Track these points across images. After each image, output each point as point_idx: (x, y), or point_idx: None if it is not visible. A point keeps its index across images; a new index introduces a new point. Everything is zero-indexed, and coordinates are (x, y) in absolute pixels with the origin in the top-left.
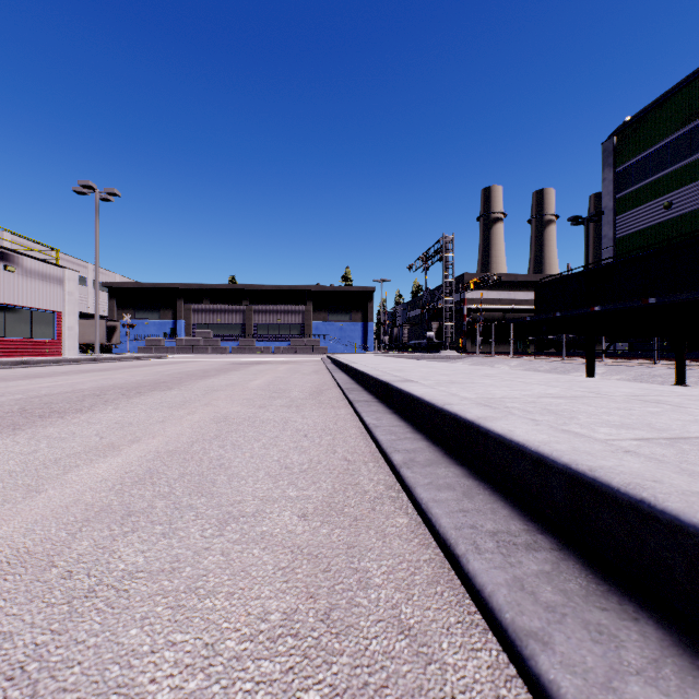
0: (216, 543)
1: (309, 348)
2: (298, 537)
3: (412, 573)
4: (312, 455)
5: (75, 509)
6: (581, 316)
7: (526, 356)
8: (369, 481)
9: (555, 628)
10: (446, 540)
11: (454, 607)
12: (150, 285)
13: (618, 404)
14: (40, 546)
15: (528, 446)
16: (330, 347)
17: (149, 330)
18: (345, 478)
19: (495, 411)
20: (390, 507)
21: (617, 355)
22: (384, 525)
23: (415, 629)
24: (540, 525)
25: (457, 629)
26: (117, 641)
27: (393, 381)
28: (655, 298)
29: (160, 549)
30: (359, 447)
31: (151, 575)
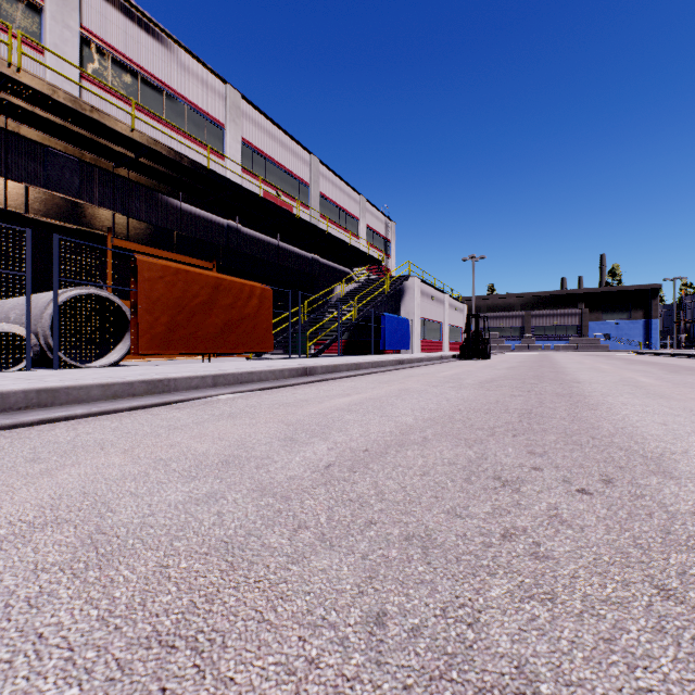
0: None
1: (589, 346)
2: None
3: None
4: None
5: None
6: None
7: None
8: None
9: None
10: None
11: None
12: None
13: None
14: None
15: None
16: (610, 345)
17: None
18: None
19: None
20: None
21: None
22: None
23: None
24: None
25: None
26: None
27: None
28: None
29: None
30: None
31: None
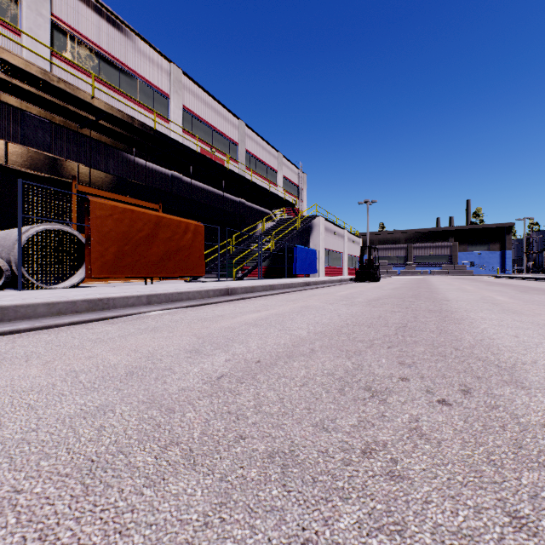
0: None
1: (458, 272)
2: None
3: None
4: None
5: None
6: None
7: None
8: None
9: None
10: None
11: None
12: None
13: None
14: None
15: None
16: (474, 271)
17: None
18: None
19: None
20: None
21: None
22: None
23: None
24: None
25: None
26: None
27: None
28: None
29: None
30: None
31: None
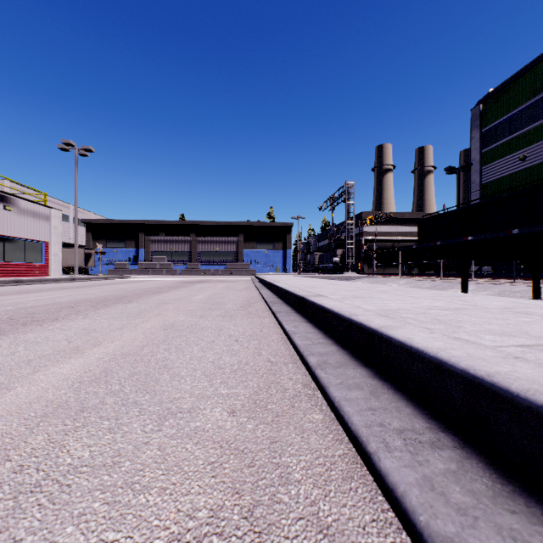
0: (155, 438)
1: (241, 270)
2: (227, 433)
3: (328, 469)
4: (241, 357)
5: (37, 405)
6: (457, 244)
7: (412, 276)
8: (289, 380)
9: (469, 533)
10: (357, 437)
11: (368, 504)
12: (118, 221)
13: (495, 315)
14: (0, 440)
15: (427, 352)
16: (257, 270)
17: (117, 256)
18: (269, 378)
19: (394, 320)
20: (307, 404)
21: (484, 275)
22: (302, 421)
23: (333, 528)
24: (440, 423)
25: (372, 528)
26: (52, 540)
27: (308, 296)
28: (518, 229)
29: (104, 444)
30: (280, 350)
31: (93, 469)
